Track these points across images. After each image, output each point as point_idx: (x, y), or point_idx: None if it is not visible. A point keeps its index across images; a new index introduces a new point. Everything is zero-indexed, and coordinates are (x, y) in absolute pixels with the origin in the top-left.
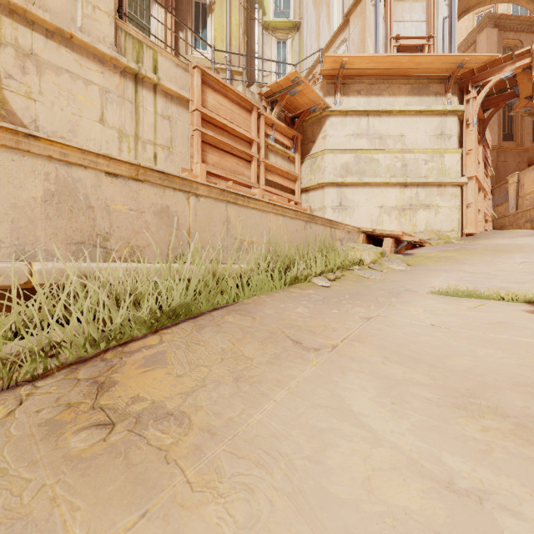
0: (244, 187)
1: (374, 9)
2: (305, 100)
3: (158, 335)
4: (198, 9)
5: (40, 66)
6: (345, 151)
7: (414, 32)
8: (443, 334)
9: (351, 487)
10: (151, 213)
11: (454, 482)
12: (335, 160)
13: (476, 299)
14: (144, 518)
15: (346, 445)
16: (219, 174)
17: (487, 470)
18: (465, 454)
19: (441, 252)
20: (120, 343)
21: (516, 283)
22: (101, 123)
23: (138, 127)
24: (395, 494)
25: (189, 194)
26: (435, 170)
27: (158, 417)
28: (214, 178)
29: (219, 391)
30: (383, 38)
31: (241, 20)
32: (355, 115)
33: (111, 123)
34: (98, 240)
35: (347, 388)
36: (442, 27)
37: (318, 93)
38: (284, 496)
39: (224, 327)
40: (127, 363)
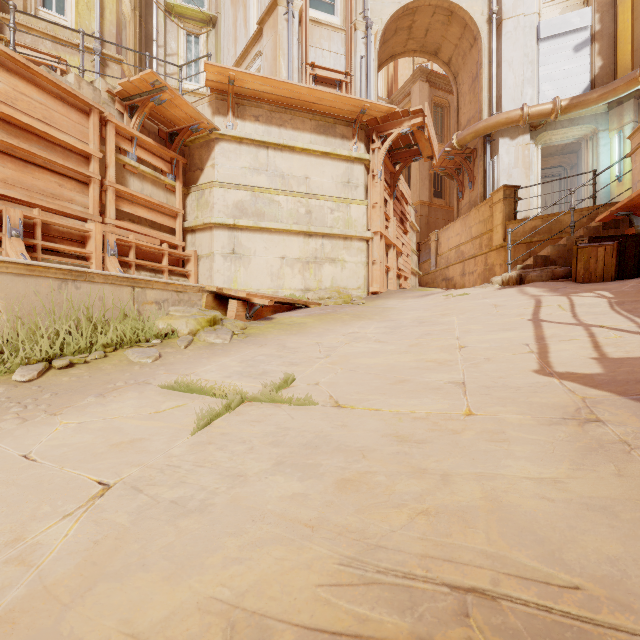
0: (70, 218)
1: (287, 25)
2: (182, 114)
3: None
4: None
5: None
6: (239, 187)
7: (333, 64)
8: (0, 475)
9: None
10: None
11: None
12: (227, 196)
13: (197, 394)
14: None
15: None
16: (12, 196)
17: None
18: None
19: (302, 317)
20: None
21: (289, 365)
22: None
23: None
24: None
25: None
26: (341, 221)
27: None
28: (0, 202)
29: None
30: (298, 62)
31: None
32: (253, 145)
33: None
34: None
35: None
36: (360, 66)
37: (206, 108)
38: None
39: None
40: None
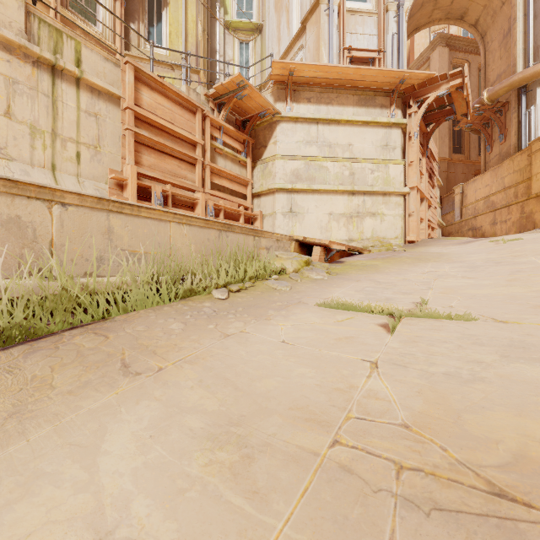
0: (185, 190)
1: (328, 19)
2: (254, 104)
3: None
4: (152, 1)
5: None
6: (296, 157)
7: (366, 45)
8: (283, 351)
9: None
10: None
11: (114, 532)
12: (286, 166)
13: (353, 311)
14: None
15: (49, 492)
16: (155, 177)
17: (162, 513)
18: (161, 495)
19: (369, 260)
20: None
21: (403, 294)
22: (7, 116)
23: (57, 123)
24: None
25: (52, 203)
26: (380, 180)
27: None
28: (149, 181)
29: None
30: (337, 48)
31: (201, 17)
32: (306, 122)
33: (20, 118)
34: None
35: (123, 420)
36: (391, 42)
37: (269, 97)
38: None
39: (60, 350)
40: None
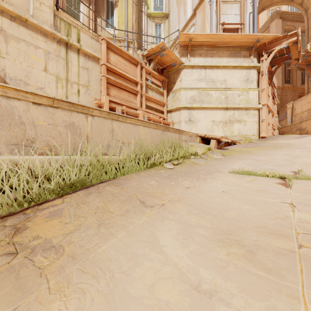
0: (132, 109)
1: (210, 7)
2: (169, 59)
3: (62, 199)
4: (108, 5)
5: (7, 37)
6: (192, 89)
7: (233, 21)
8: (227, 197)
9: (142, 289)
10: (62, 126)
11: (200, 285)
12: (187, 94)
13: (254, 176)
14: (15, 310)
15: (148, 264)
16: (117, 102)
17: (221, 278)
18: (213, 268)
19: (244, 148)
20: (38, 203)
21: (279, 166)
22: (45, 71)
23: (68, 74)
24: (165, 293)
25: (88, 115)
26: (243, 100)
27: (45, 248)
28: (114, 104)
29: (86, 232)
30: (215, 24)
31: (134, 11)
32: (198, 68)
33: (51, 72)
34: (24, 143)
35: (161, 230)
36: (249, 18)
37: (177, 55)
38: (101, 295)
39: (102, 193)
40: (38, 215)
